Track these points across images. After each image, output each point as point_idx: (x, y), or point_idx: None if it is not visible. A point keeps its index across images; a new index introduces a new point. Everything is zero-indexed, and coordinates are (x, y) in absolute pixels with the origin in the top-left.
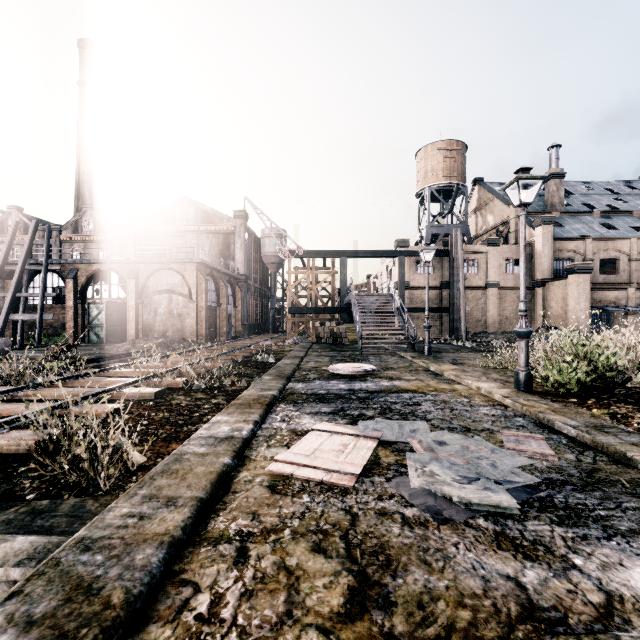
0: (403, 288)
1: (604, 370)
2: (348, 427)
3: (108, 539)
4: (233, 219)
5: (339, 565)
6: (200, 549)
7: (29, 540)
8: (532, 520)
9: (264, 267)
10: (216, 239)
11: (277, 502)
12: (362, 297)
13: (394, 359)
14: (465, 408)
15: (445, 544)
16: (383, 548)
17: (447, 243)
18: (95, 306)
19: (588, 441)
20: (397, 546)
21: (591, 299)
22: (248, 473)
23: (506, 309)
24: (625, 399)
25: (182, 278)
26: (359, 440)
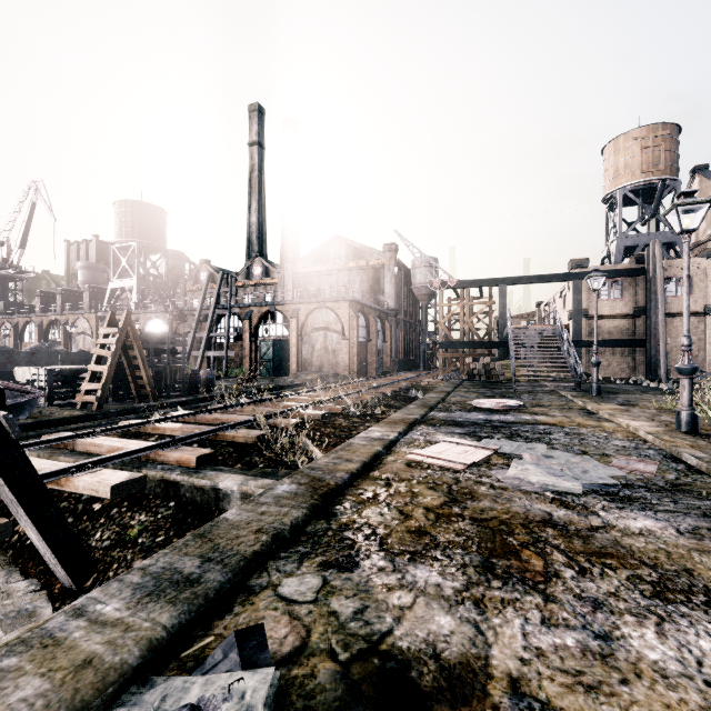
0: (579, 317)
1: None
2: (472, 441)
3: (321, 468)
4: (383, 253)
5: (442, 494)
6: (366, 480)
7: (271, 481)
8: (588, 497)
9: (414, 299)
10: (366, 274)
11: (410, 470)
12: (521, 330)
13: (550, 398)
14: (597, 440)
15: (513, 497)
16: (471, 493)
17: (643, 259)
18: (265, 343)
19: (704, 469)
20: (480, 493)
21: None
22: (393, 458)
23: None
24: None
25: (336, 316)
26: (479, 450)
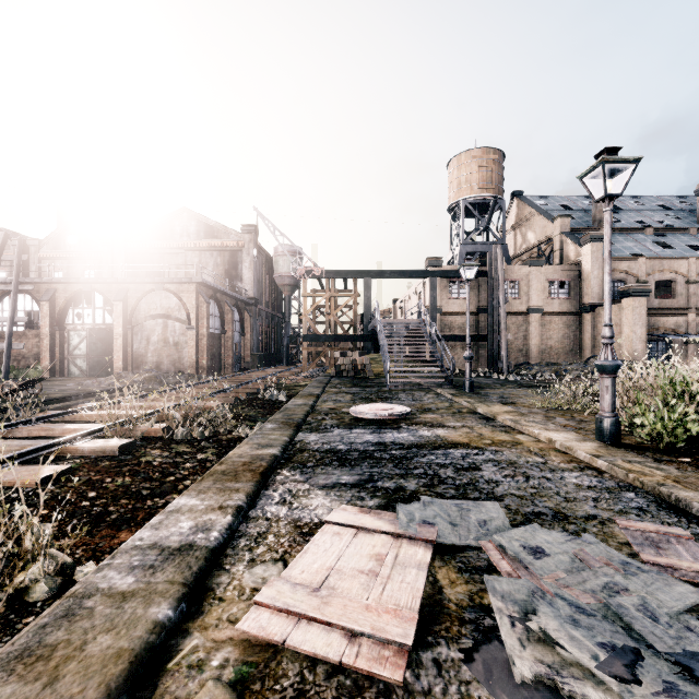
0: (435, 313)
1: None
2: (382, 517)
3: None
4: (241, 234)
5: None
6: None
7: None
8: None
9: (277, 290)
10: (221, 257)
11: None
12: (389, 323)
13: (430, 397)
14: (544, 474)
15: None
16: None
17: (484, 262)
18: (76, 333)
19: None
20: None
21: (647, 326)
22: (201, 639)
23: (550, 337)
24: None
25: (179, 301)
26: (402, 545)
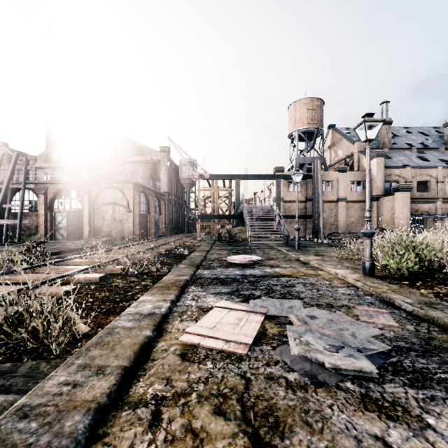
0: (279, 201)
1: (426, 260)
2: (242, 304)
3: (44, 406)
4: (159, 152)
5: (236, 427)
6: (122, 413)
7: None
8: (389, 383)
9: (181, 186)
10: (147, 166)
11: (186, 368)
12: (251, 208)
13: (274, 252)
14: (327, 289)
15: (322, 406)
16: (272, 410)
17: (310, 170)
18: (60, 214)
19: (422, 315)
20: (283, 408)
21: (411, 209)
22: (165, 343)
23: (351, 216)
24: (444, 282)
25: (122, 194)
26: (250, 315)
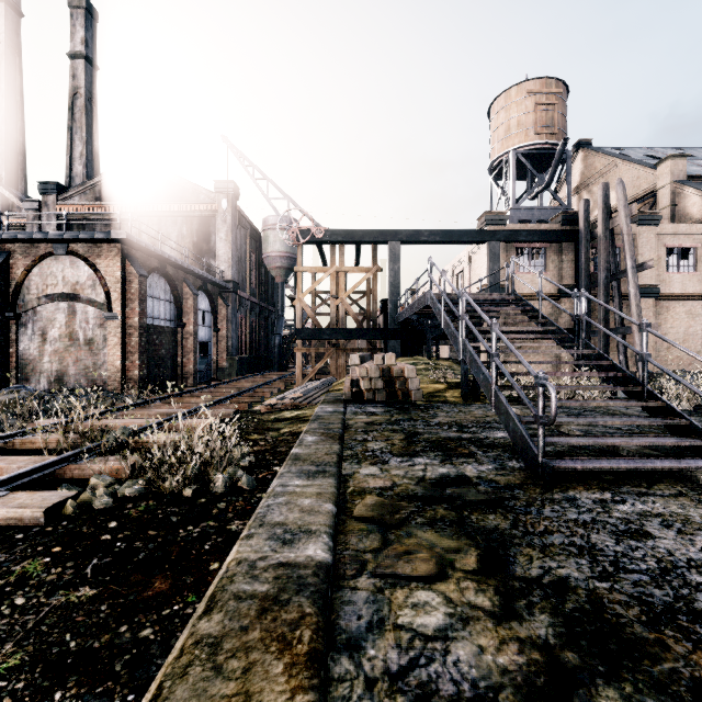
0: None
1: None
2: None
3: None
4: (214, 194)
5: None
6: None
7: None
8: None
9: (268, 276)
10: (188, 225)
11: None
12: (454, 300)
13: None
14: None
15: None
16: None
17: (571, 219)
18: None
19: None
20: None
21: None
22: None
23: (668, 332)
24: None
25: (93, 271)
26: None
